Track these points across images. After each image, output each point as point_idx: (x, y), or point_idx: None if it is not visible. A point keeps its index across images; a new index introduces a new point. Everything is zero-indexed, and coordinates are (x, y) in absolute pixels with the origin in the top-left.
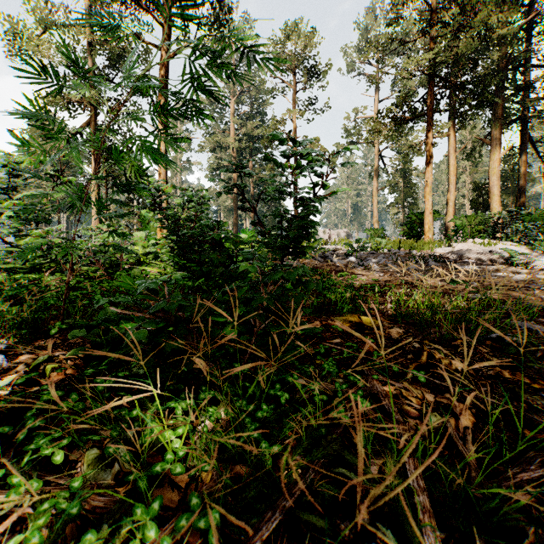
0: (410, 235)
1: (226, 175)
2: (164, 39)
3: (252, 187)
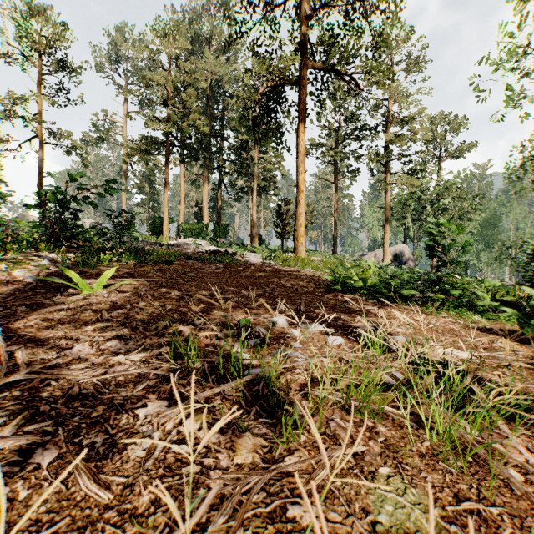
0: (154, 232)
1: None
2: None
3: None
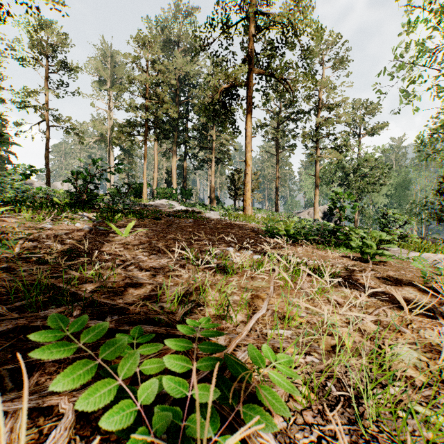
0: (135, 195)
1: None
2: None
3: None
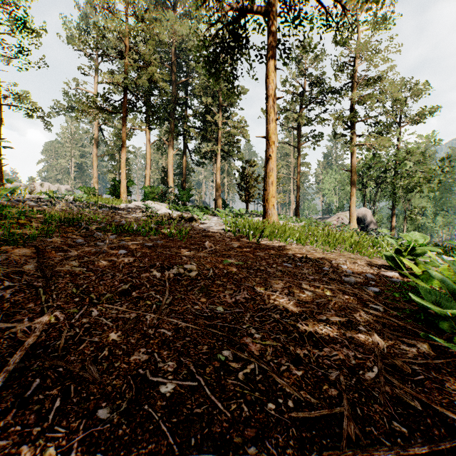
0: (115, 195)
1: None
2: None
3: None
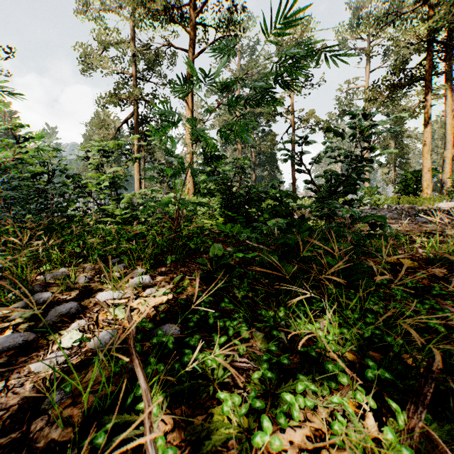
0: (405, 192)
1: (232, 147)
2: (190, 43)
3: (253, 156)
